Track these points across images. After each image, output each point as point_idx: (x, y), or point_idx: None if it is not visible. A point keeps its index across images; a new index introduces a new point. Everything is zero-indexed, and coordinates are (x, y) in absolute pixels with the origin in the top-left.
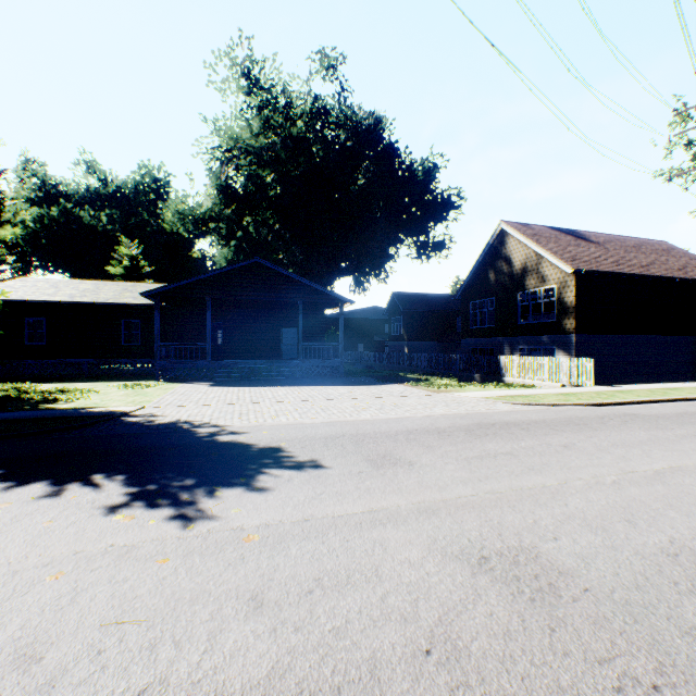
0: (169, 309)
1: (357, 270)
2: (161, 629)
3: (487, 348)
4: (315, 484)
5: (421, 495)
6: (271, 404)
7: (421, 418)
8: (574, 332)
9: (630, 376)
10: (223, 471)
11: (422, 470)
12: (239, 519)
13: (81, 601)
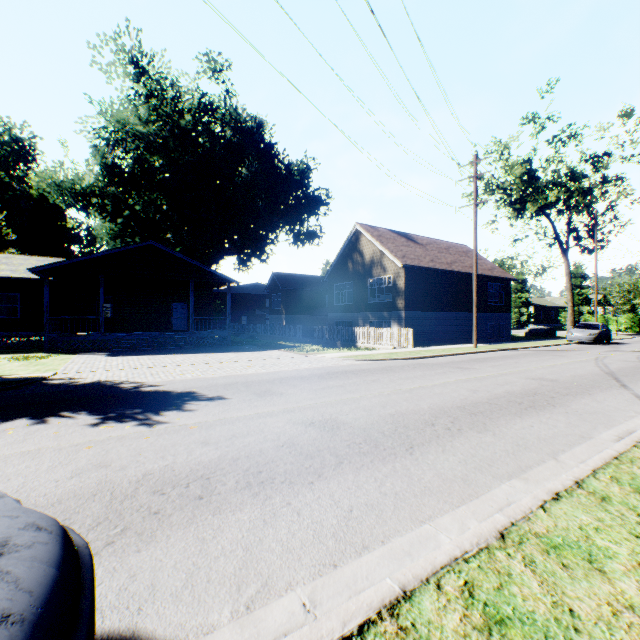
0: (53, 283)
1: (241, 251)
2: (163, 453)
3: (347, 321)
4: (224, 406)
5: (286, 406)
6: (174, 367)
7: (291, 371)
8: (404, 309)
9: (439, 341)
10: (159, 404)
11: (288, 396)
12: (182, 422)
13: (113, 452)
